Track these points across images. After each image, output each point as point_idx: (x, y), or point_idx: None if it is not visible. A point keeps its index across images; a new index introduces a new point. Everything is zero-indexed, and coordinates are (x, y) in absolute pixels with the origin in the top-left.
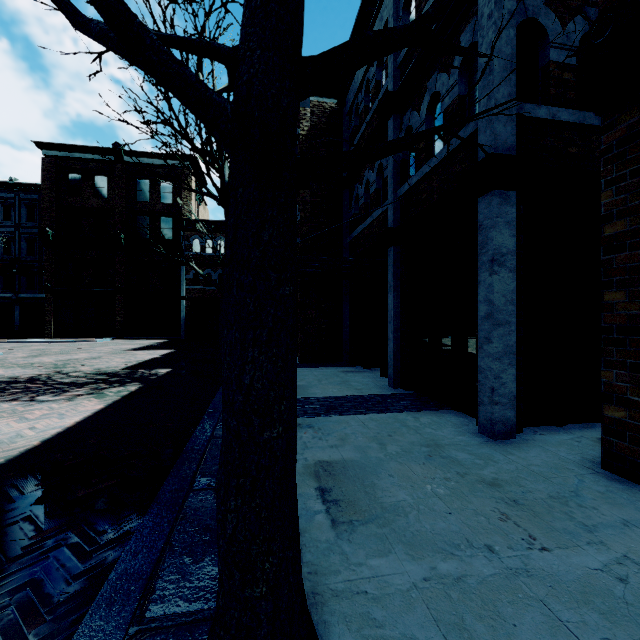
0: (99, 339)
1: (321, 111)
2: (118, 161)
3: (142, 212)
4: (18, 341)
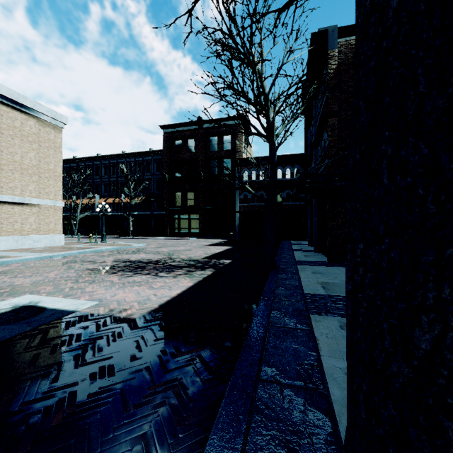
0: (190, 238)
1: (348, 48)
2: (200, 128)
3: (213, 158)
4: (153, 238)
